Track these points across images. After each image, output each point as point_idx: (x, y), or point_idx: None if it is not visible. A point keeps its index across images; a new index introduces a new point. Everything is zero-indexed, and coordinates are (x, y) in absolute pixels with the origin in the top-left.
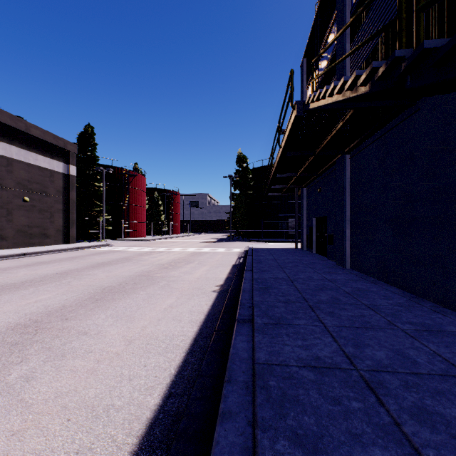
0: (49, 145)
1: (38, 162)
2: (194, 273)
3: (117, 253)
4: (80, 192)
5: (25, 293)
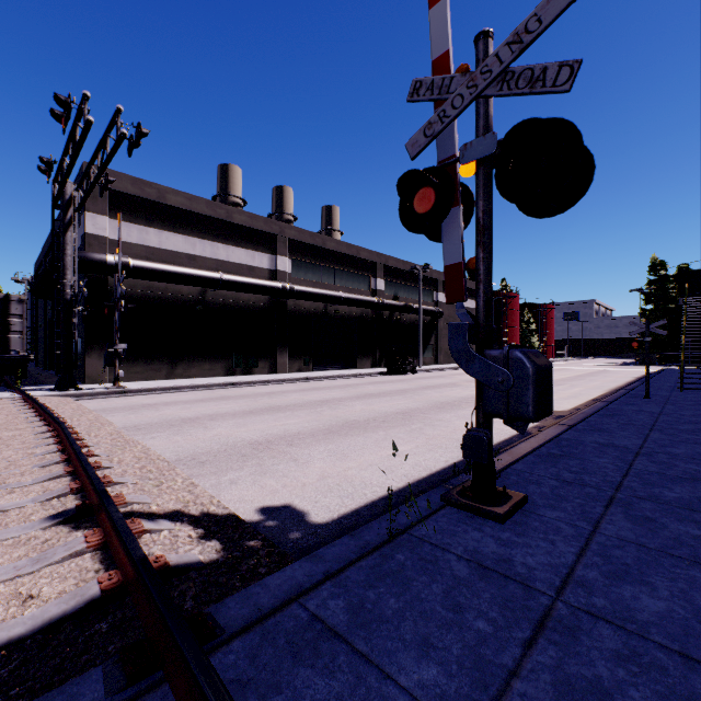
0: (470, 291)
1: (467, 304)
2: (616, 375)
3: None
4: None
5: None
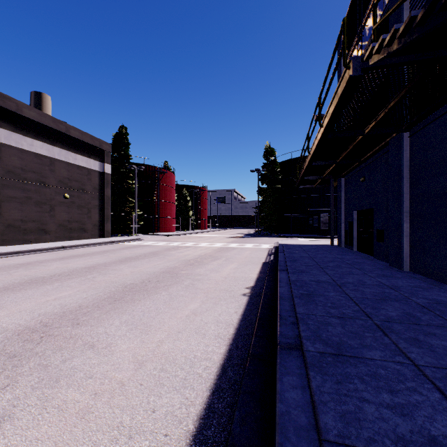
0: (87, 145)
1: (77, 161)
2: (221, 271)
3: (146, 247)
4: (115, 189)
5: (48, 288)
